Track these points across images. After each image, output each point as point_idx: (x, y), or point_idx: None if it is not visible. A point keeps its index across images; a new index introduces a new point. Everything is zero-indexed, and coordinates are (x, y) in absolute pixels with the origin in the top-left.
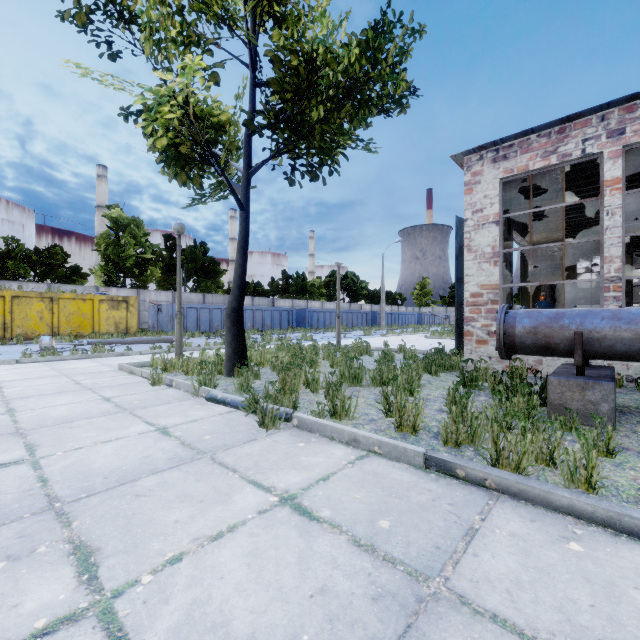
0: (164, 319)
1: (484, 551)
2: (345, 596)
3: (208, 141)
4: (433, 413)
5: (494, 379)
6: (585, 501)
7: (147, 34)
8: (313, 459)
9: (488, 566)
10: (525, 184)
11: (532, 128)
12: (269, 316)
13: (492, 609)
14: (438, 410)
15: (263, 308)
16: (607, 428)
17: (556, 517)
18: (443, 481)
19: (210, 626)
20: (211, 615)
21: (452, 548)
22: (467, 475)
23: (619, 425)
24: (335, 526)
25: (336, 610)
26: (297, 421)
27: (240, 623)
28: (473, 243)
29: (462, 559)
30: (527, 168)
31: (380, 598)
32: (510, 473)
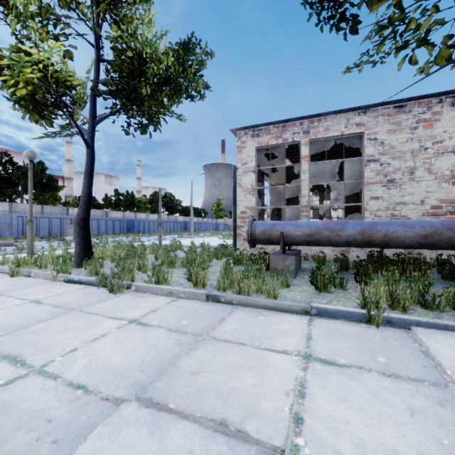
0: (1, 226)
1: (226, 324)
2: (165, 346)
3: (61, 95)
4: (215, 278)
5: (249, 259)
6: (268, 301)
7: (13, 14)
8: (146, 304)
9: (226, 328)
10: (269, 150)
11: (270, 122)
12: (104, 224)
13: (224, 339)
14: (218, 276)
15: (99, 218)
16: (293, 277)
17: (258, 310)
18: (214, 304)
19: (101, 365)
20: (100, 362)
21: (213, 325)
22: (225, 300)
23: (298, 276)
24: (160, 327)
25: (161, 350)
26: (135, 287)
27: (116, 361)
28: (242, 182)
29: (217, 328)
30: (268, 143)
31: (180, 344)
32: (243, 296)
